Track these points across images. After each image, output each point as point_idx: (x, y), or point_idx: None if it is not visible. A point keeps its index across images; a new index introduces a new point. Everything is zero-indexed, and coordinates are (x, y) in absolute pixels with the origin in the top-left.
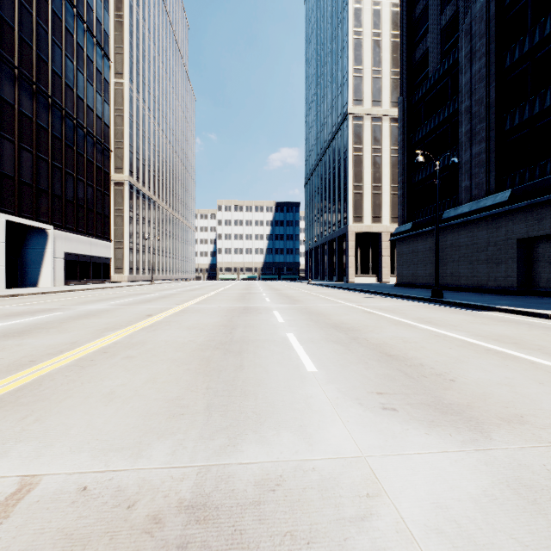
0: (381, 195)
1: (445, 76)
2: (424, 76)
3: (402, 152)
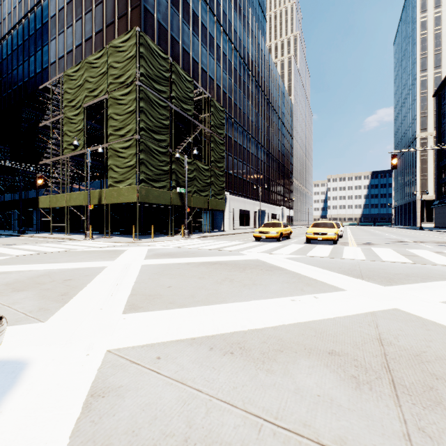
0: None
1: None
2: (444, 140)
3: (436, 169)
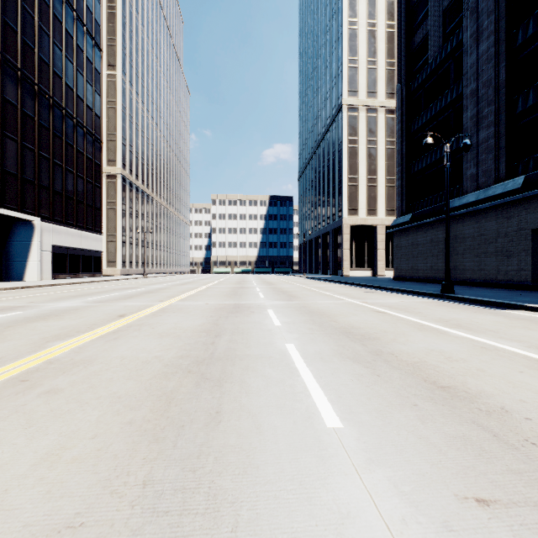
0: (377, 187)
1: (447, 59)
2: (424, 61)
3: (400, 142)
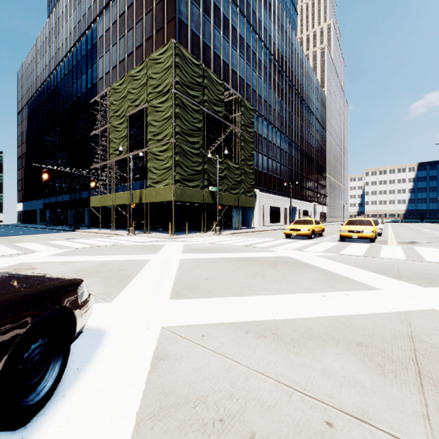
0: None
1: None
2: None
3: None
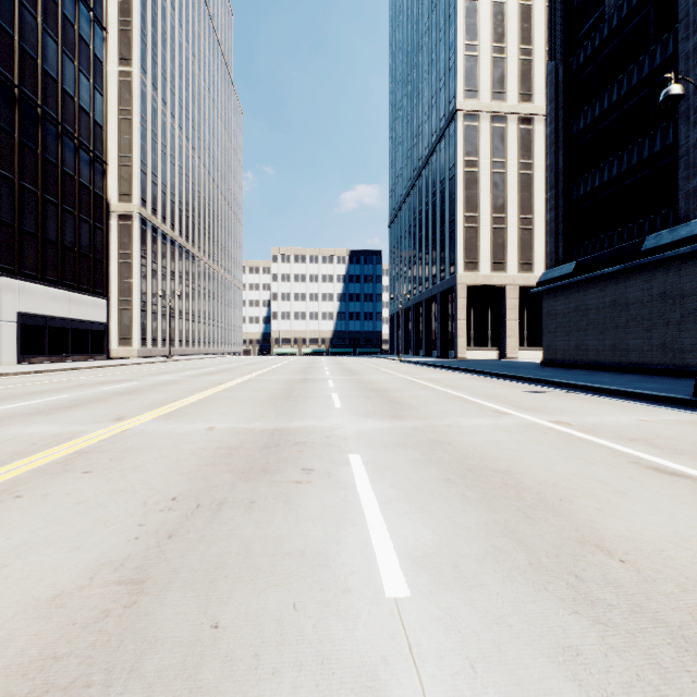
0: (506, 230)
1: (642, 6)
2: (597, 19)
3: (554, 151)
